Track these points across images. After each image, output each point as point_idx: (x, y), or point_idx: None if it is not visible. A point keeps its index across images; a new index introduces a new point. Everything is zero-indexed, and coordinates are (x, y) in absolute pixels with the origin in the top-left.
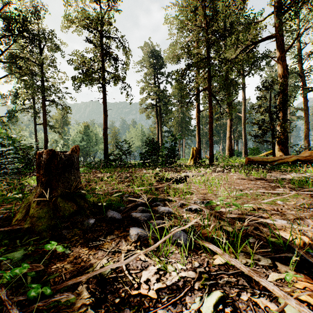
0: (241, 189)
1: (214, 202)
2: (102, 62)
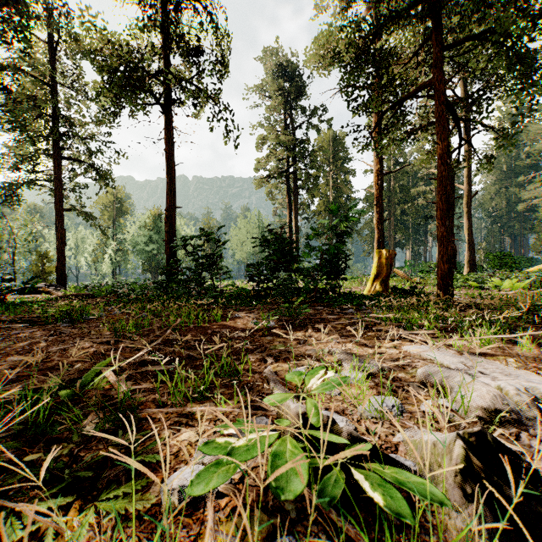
0: None
1: None
2: (164, 56)
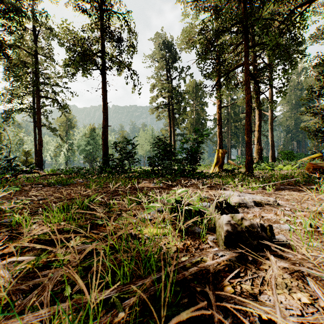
0: None
1: None
2: (101, 43)
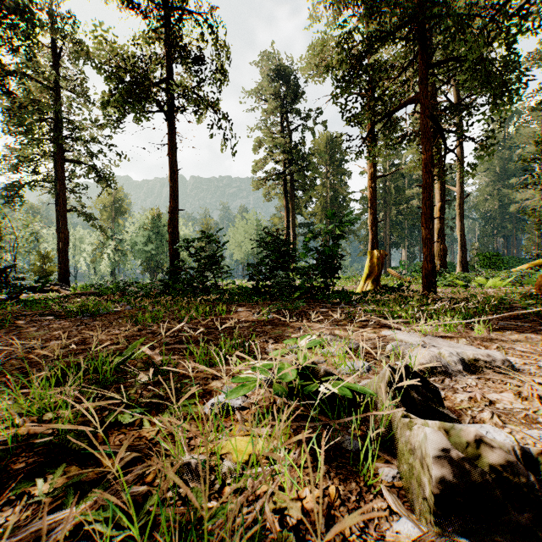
0: None
1: None
2: (167, 66)
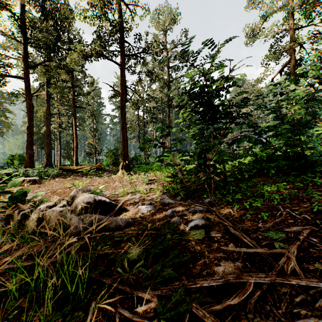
0: None
1: None
2: None
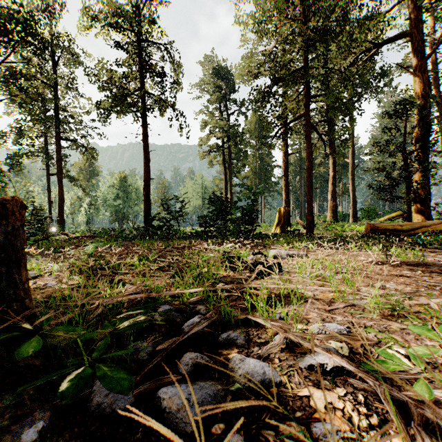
0: (407, 293)
1: (397, 357)
2: (143, 80)
